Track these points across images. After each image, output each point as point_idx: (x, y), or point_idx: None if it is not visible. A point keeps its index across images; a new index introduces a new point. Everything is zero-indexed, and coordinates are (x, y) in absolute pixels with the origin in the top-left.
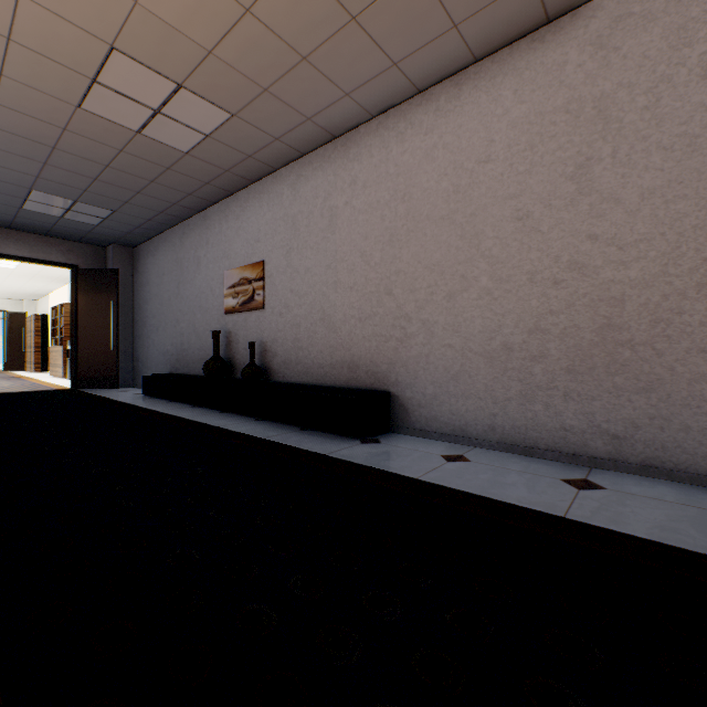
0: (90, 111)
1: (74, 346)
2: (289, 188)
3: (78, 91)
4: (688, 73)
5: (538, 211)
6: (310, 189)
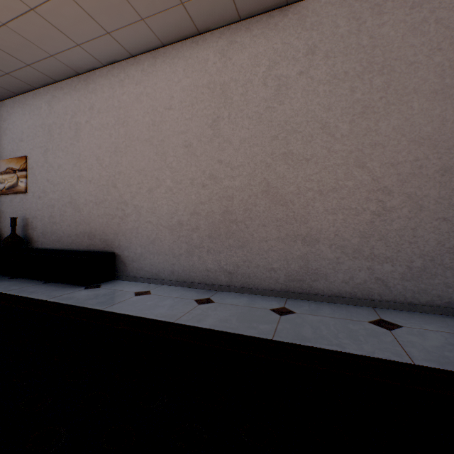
0: None
1: None
2: (46, 104)
3: None
4: (259, 80)
5: (195, 143)
6: (62, 107)
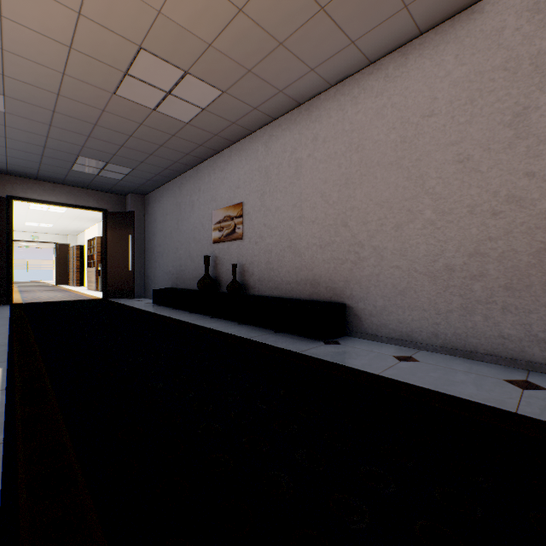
0: (121, 96)
1: (104, 267)
2: (263, 146)
3: (115, 82)
4: None
5: (477, 154)
6: (280, 146)
